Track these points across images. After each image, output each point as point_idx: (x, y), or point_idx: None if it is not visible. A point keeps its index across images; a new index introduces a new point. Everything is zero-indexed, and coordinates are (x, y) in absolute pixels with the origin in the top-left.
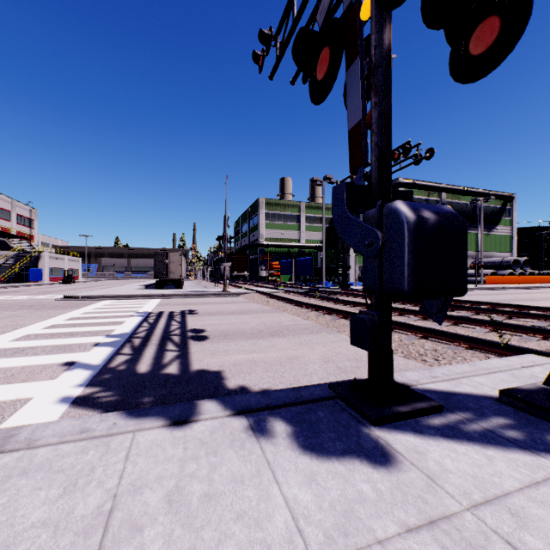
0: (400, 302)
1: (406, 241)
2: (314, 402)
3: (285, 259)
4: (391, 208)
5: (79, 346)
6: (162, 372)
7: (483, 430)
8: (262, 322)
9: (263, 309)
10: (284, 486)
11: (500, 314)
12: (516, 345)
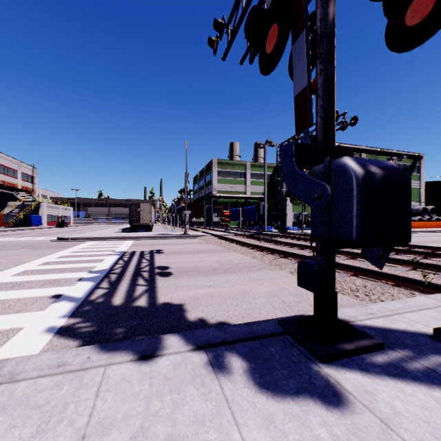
0: None
1: (354, 194)
2: (266, 337)
3: (234, 207)
4: (339, 163)
5: (66, 281)
6: (133, 305)
7: (425, 369)
8: (216, 260)
9: (217, 249)
10: (243, 429)
11: (416, 254)
12: (435, 282)
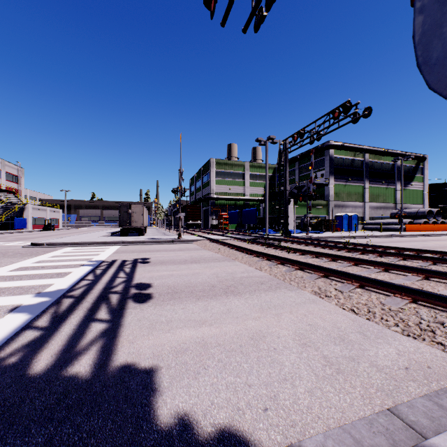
0: (345, 250)
1: None
2: None
3: (232, 210)
4: None
5: None
6: (66, 372)
7: None
8: (214, 274)
9: (214, 257)
10: None
11: None
12: None
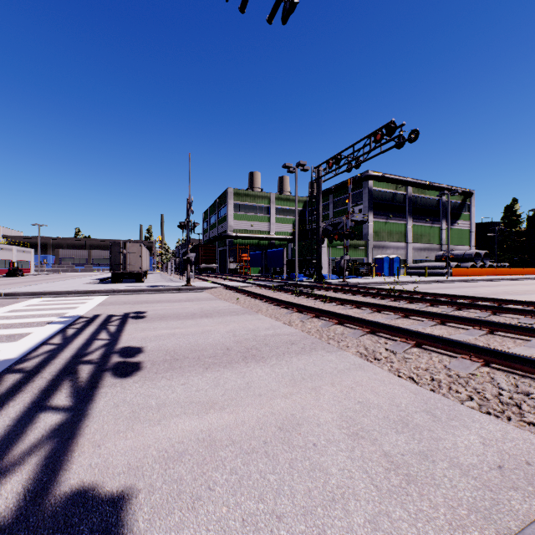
0: (391, 299)
1: None
2: None
3: (255, 251)
4: None
5: None
6: None
7: None
8: (230, 331)
9: (232, 309)
10: None
11: (527, 314)
12: None
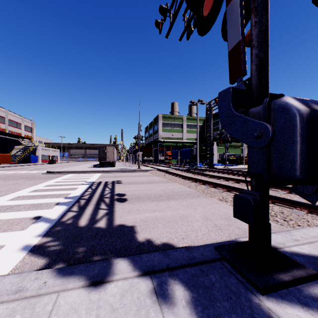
0: (248, 177)
1: (299, 132)
2: (205, 263)
3: (174, 149)
4: (280, 103)
5: (46, 205)
6: (95, 226)
7: None
8: (161, 189)
9: (161, 180)
10: None
11: None
12: None
